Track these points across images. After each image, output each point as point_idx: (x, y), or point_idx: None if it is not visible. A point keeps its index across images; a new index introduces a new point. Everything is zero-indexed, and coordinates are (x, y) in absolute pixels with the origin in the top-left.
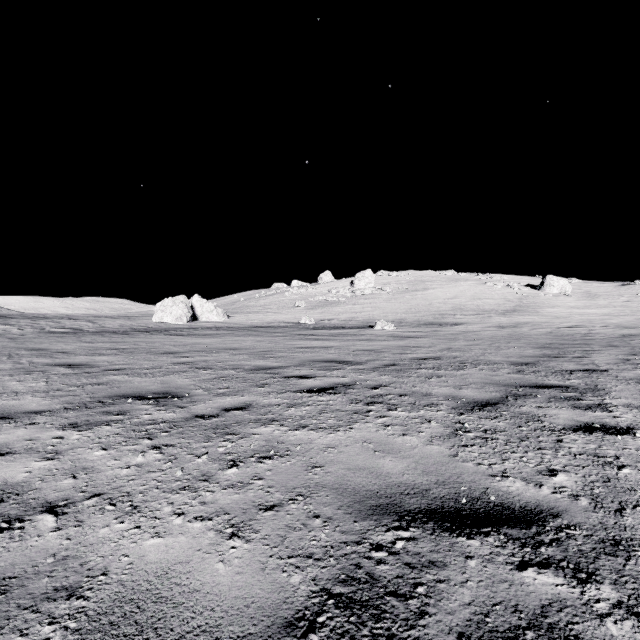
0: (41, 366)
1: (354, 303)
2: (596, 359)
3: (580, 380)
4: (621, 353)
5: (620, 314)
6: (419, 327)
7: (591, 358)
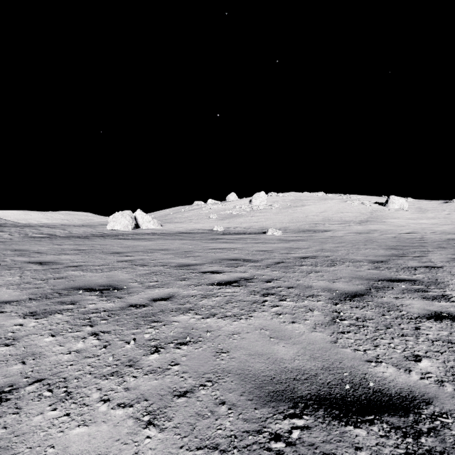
0: (19, 263)
1: (252, 215)
2: (432, 258)
3: (423, 275)
4: (449, 253)
5: (443, 223)
6: (299, 233)
7: (428, 257)
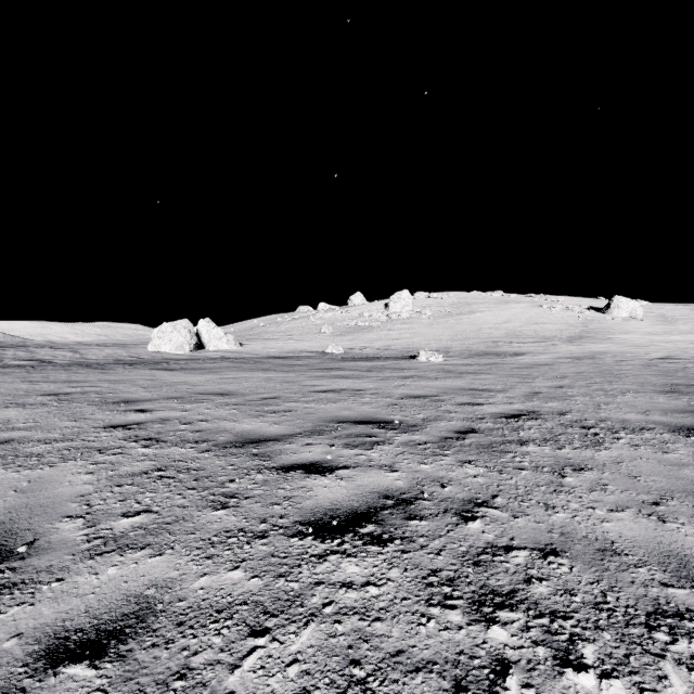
0: None
1: (389, 328)
2: None
3: None
4: None
5: None
6: (472, 358)
7: None
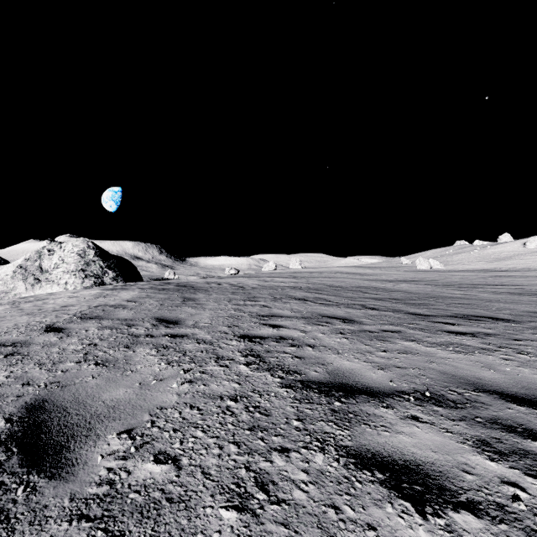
0: (437, 275)
1: (521, 259)
2: None
3: None
4: None
5: None
6: None
7: None
